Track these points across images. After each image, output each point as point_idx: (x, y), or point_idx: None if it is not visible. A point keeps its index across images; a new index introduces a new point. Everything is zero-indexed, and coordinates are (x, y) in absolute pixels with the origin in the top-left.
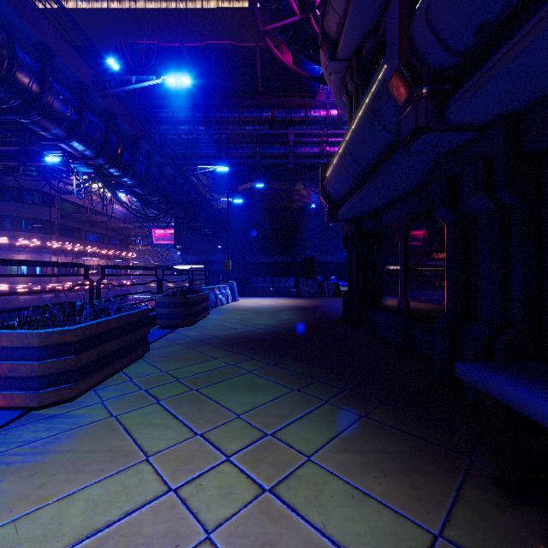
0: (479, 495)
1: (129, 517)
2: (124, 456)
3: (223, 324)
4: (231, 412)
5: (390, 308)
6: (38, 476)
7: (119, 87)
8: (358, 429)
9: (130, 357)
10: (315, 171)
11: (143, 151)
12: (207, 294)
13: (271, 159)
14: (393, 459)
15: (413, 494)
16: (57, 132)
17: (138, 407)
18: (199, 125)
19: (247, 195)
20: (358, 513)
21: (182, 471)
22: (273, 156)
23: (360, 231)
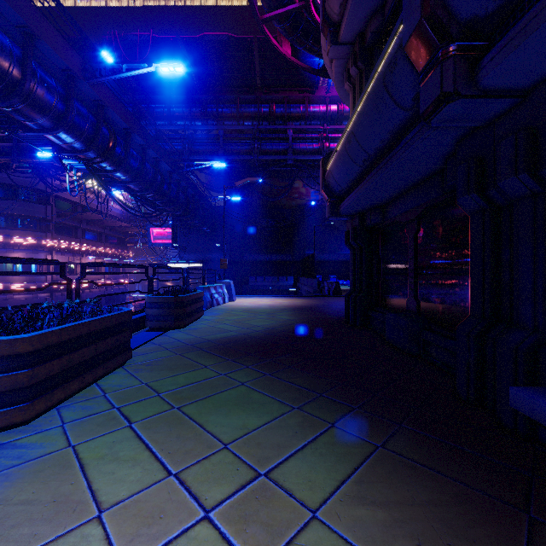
0: None
1: None
2: (70, 511)
3: (218, 325)
4: (217, 440)
5: (398, 309)
6: None
7: (109, 76)
8: (375, 466)
9: (106, 366)
10: (314, 168)
11: (137, 146)
12: (201, 294)
13: (269, 155)
14: (426, 515)
15: None
16: (43, 122)
17: (104, 432)
18: (196, 120)
19: (245, 193)
20: None
21: (143, 537)
22: (272, 152)
23: (364, 226)
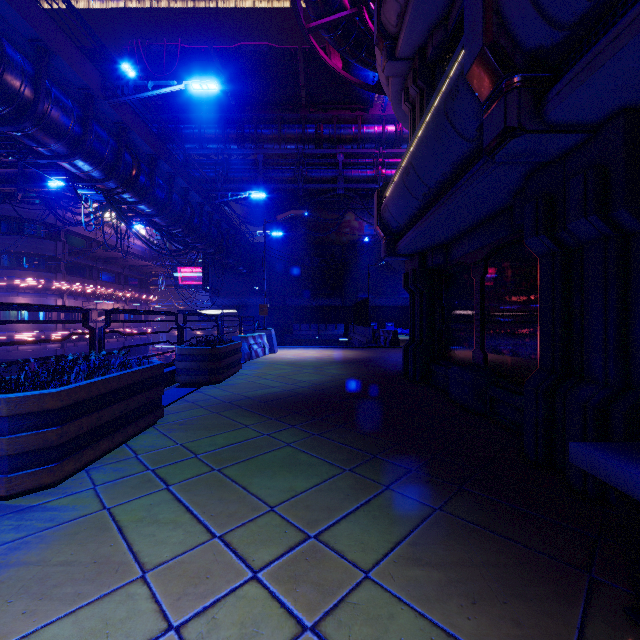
0: (611, 637)
1: None
2: (112, 572)
3: (258, 381)
4: (262, 502)
5: (463, 362)
6: None
7: (132, 94)
8: (431, 528)
9: (137, 425)
10: (369, 198)
11: (163, 174)
12: (239, 345)
13: (316, 184)
14: (483, 576)
15: (518, 635)
16: (57, 148)
17: (140, 495)
18: (231, 143)
19: (288, 227)
20: None
21: (190, 596)
22: (319, 180)
23: (425, 268)
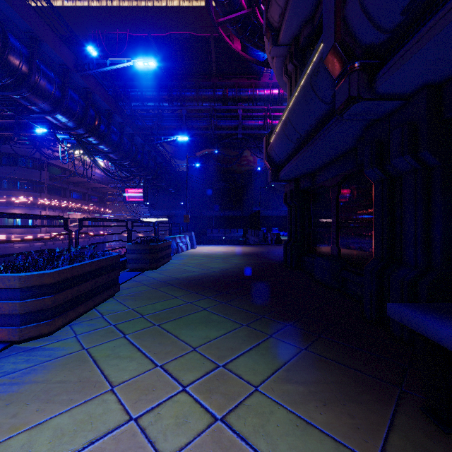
0: (411, 424)
1: (92, 446)
2: (92, 387)
3: (183, 267)
4: (188, 345)
5: (324, 254)
6: (13, 405)
7: (96, 69)
8: (299, 361)
9: (102, 296)
10: (260, 140)
11: (116, 123)
12: (170, 243)
13: (223, 130)
14: (331, 389)
15: (351, 423)
16: (44, 106)
17: (107, 340)
18: (164, 102)
19: (203, 160)
20: (302, 442)
21: (143, 400)
22: (225, 127)
23: (299, 189)
